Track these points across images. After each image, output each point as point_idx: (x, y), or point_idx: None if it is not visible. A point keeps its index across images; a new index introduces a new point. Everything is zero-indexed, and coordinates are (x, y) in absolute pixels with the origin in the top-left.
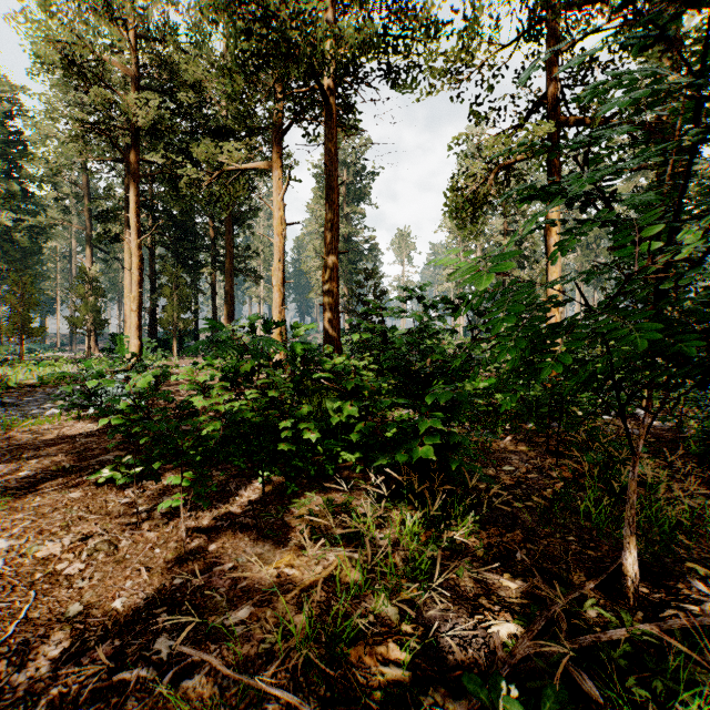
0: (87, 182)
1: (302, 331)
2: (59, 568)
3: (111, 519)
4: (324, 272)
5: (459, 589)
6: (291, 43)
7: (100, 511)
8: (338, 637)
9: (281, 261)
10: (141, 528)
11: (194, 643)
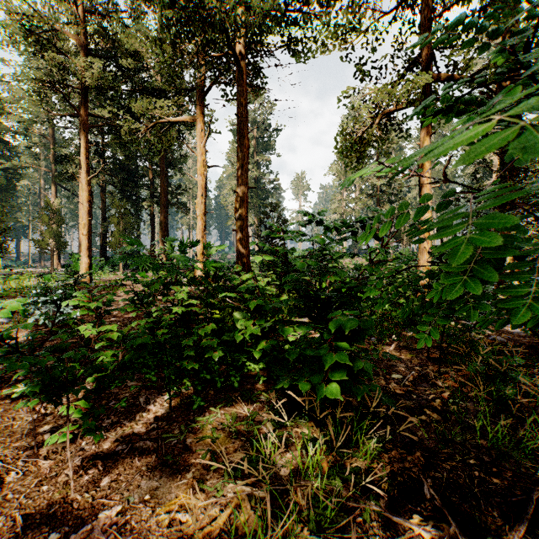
0: (51, 134)
1: (211, 252)
2: None
3: (12, 442)
4: (236, 203)
5: None
6: (207, 9)
7: (4, 432)
8: None
9: (203, 195)
10: (38, 454)
11: None
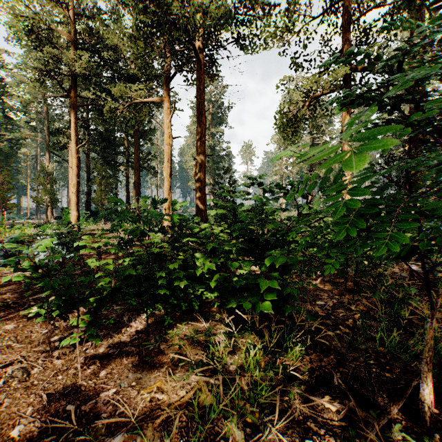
0: (46, 111)
1: (177, 207)
2: None
3: (31, 348)
4: (196, 168)
5: (292, 411)
6: (173, 15)
7: (25, 341)
8: None
9: (169, 161)
10: (52, 356)
11: None
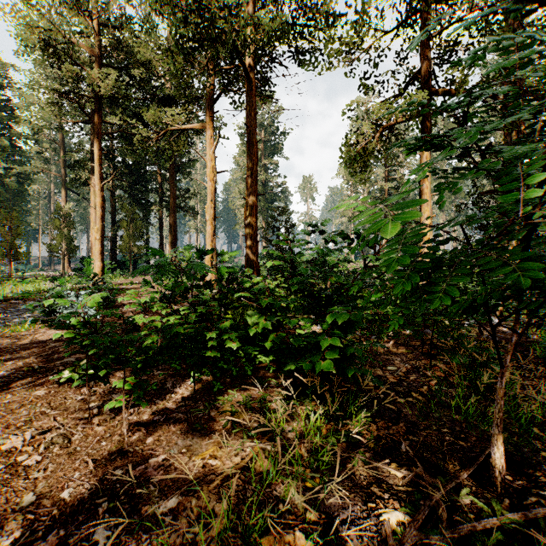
0: (62, 139)
1: (226, 258)
2: (20, 460)
3: (68, 414)
4: (246, 210)
5: (355, 478)
6: (219, 29)
7: (59, 407)
8: (252, 525)
9: (212, 201)
10: (92, 422)
11: (128, 533)
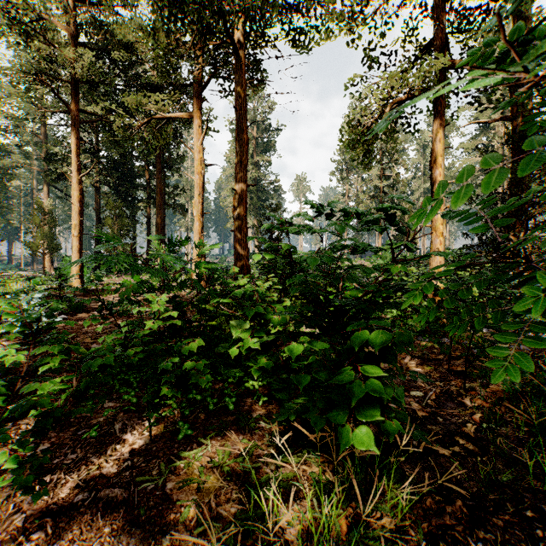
0: (44, 132)
1: (203, 251)
2: None
3: None
4: (235, 202)
5: None
6: None
7: None
8: None
9: (200, 195)
10: None
11: None
